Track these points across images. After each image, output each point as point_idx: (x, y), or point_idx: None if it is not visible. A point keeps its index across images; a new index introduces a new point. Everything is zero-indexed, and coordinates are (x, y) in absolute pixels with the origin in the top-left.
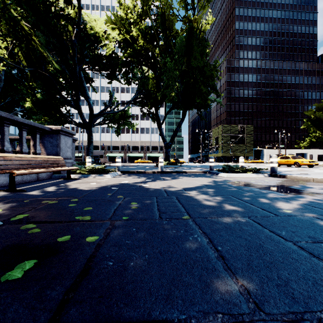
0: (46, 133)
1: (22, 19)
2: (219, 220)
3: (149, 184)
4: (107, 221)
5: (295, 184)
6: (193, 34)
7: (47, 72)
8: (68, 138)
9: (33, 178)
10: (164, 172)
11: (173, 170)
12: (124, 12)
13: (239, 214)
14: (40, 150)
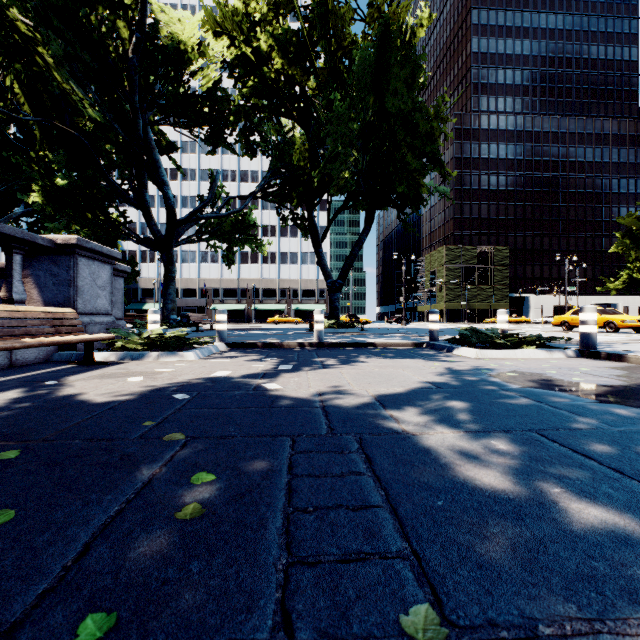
0: (43, 254)
1: (15, 10)
2: None
3: (283, 383)
4: None
5: None
6: (390, 38)
7: (76, 130)
8: (100, 265)
9: None
10: (326, 344)
11: (347, 340)
12: None
13: None
14: (22, 293)
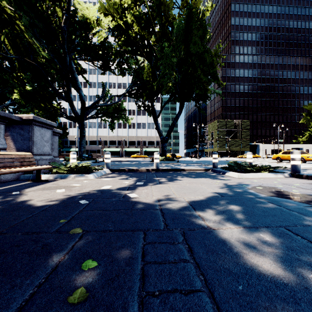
0: (16, 124)
1: (5, 2)
2: None
3: (139, 193)
4: None
5: None
6: (192, 15)
7: (36, 62)
8: (45, 129)
9: None
10: (160, 170)
11: (171, 167)
12: None
13: None
14: (5, 144)
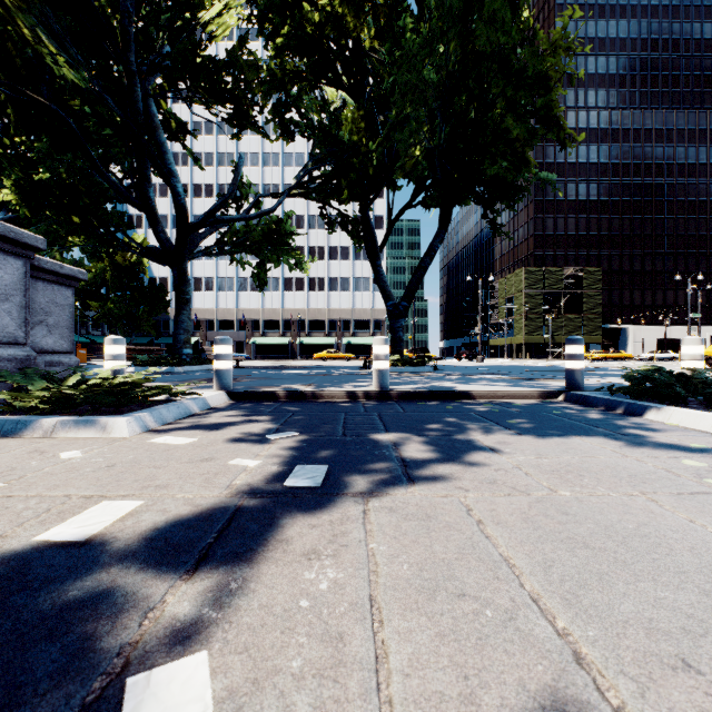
0: None
1: None
2: None
3: (258, 639)
4: None
5: None
6: None
7: (59, 106)
8: None
9: None
10: (394, 395)
11: (426, 386)
12: None
13: None
14: None
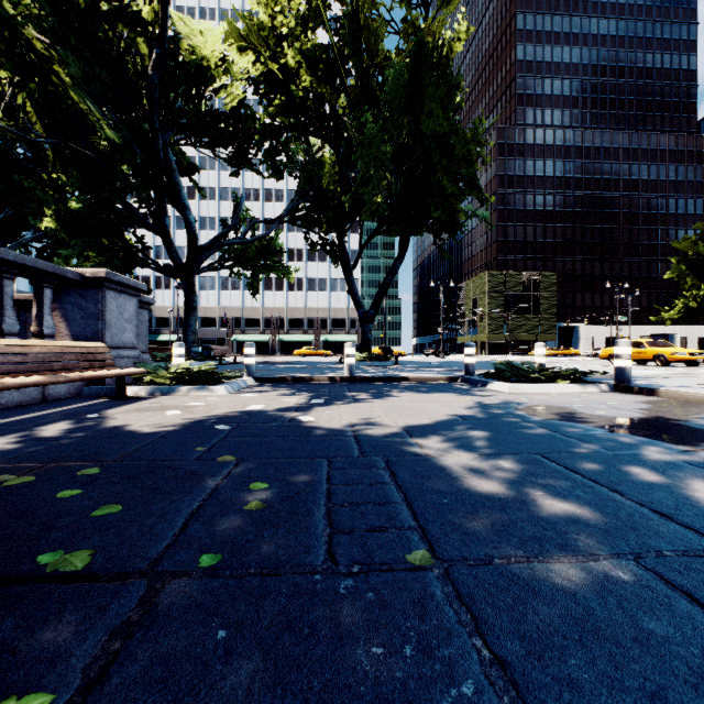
0: (71, 287)
1: (30, 26)
2: (540, 576)
3: (317, 416)
4: (139, 581)
5: (693, 414)
6: (424, 58)
7: (92, 151)
8: (126, 297)
9: (29, 398)
10: (358, 379)
11: (380, 374)
12: (267, 12)
13: (597, 541)
14: (52, 328)
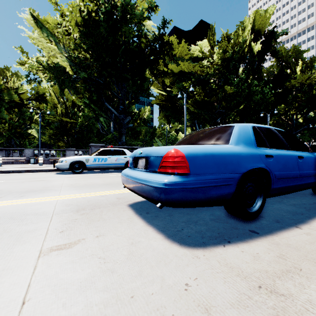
0: None
1: None
2: None
3: None
4: None
5: None
6: None
7: None
8: None
9: None
10: None
11: None
12: None
13: None
14: None
